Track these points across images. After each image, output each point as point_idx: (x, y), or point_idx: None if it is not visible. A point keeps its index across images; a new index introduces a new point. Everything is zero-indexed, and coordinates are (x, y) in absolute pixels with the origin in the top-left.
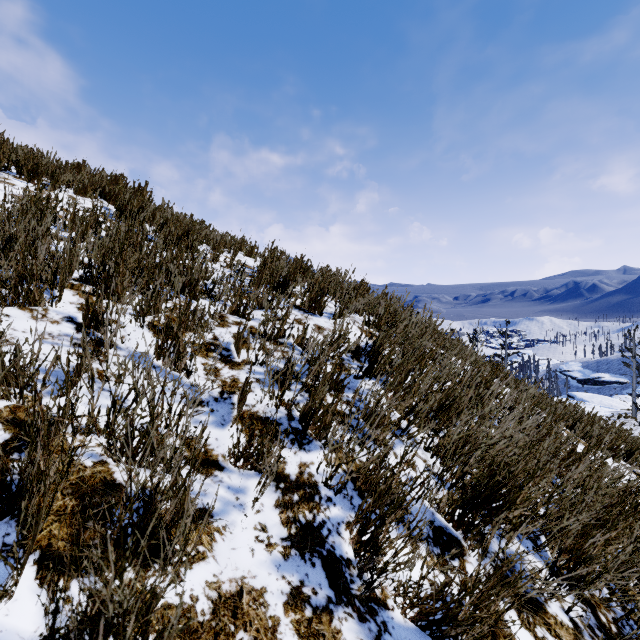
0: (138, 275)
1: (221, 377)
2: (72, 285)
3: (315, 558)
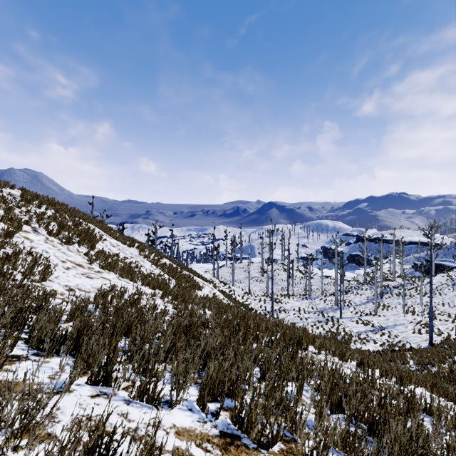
0: None
1: (18, 217)
2: None
3: (36, 232)
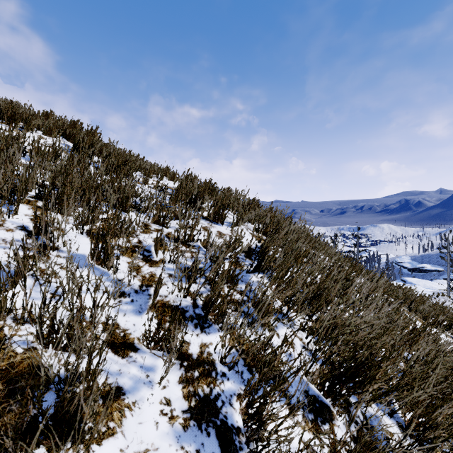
0: (81, 193)
1: (141, 273)
2: (29, 201)
3: (210, 428)
